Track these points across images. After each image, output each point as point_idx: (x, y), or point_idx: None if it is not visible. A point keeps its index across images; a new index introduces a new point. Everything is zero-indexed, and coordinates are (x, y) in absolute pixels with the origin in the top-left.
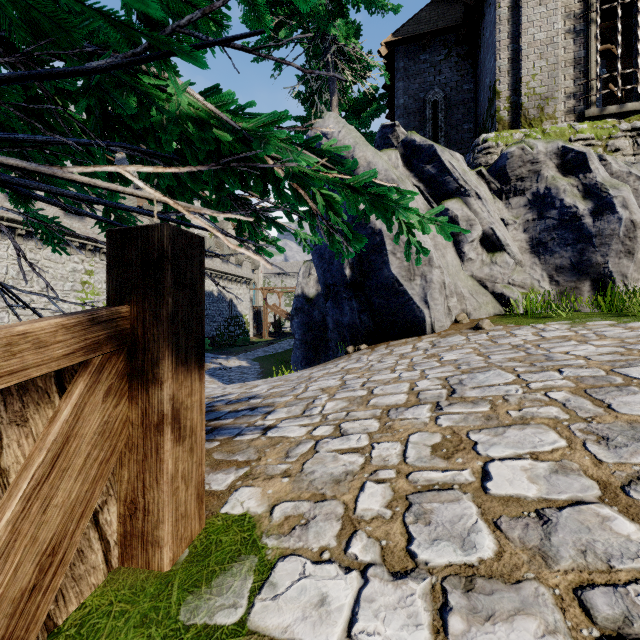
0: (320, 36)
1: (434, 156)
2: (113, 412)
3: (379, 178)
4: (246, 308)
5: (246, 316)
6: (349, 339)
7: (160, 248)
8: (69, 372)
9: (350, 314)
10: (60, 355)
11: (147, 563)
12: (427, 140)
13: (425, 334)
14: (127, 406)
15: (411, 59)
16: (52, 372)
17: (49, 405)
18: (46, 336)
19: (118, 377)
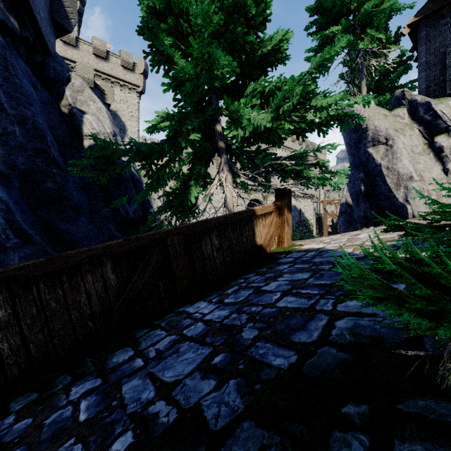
0: (351, 51)
1: (430, 108)
2: (277, 220)
3: (381, 134)
4: (310, 215)
5: (310, 220)
6: (365, 224)
7: (284, 192)
8: (271, 212)
9: (364, 210)
10: (272, 209)
11: (282, 246)
12: (425, 98)
13: (408, 219)
14: (278, 219)
15: (432, 26)
16: (270, 212)
17: (269, 217)
18: (270, 206)
19: (277, 214)
